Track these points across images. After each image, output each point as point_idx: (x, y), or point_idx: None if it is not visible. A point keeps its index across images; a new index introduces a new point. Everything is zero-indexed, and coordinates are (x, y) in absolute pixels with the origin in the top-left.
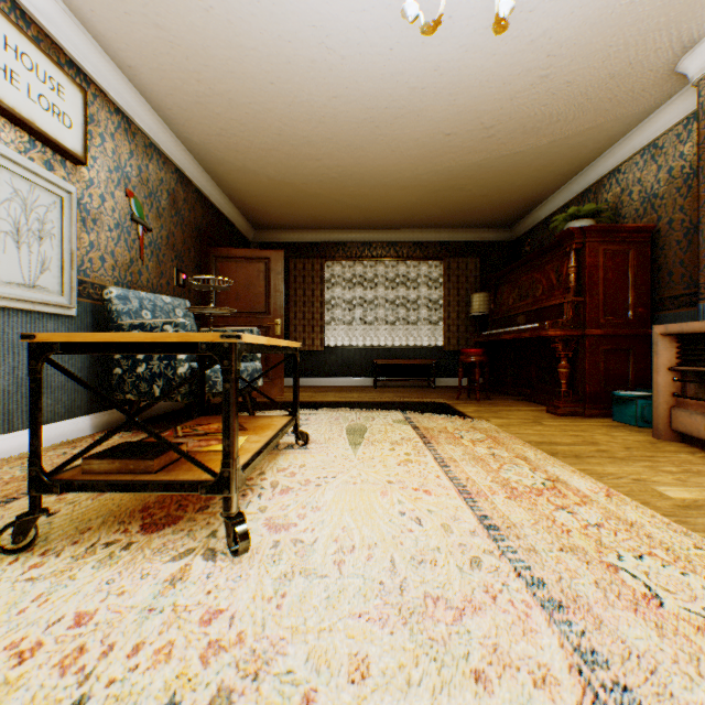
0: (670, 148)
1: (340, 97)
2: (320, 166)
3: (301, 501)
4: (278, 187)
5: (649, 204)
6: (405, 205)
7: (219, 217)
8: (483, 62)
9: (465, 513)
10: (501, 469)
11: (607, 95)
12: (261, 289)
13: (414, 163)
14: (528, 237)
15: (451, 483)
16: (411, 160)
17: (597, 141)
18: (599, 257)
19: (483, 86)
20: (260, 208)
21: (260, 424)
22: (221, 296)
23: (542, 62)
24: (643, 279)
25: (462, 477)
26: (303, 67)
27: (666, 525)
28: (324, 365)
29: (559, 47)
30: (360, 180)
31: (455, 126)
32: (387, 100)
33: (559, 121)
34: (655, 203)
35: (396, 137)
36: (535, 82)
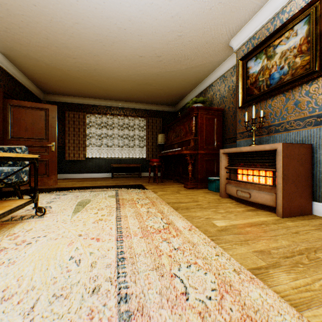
0: (229, 77)
1: (80, 24)
2: (76, 62)
3: (7, 258)
4: (53, 70)
5: (222, 100)
6: (126, 89)
7: (15, 82)
8: (152, 21)
9: (112, 251)
10: (148, 219)
11: (206, 50)
12: (42, 125)
13: (127, 68)
14: (181, 110)
15: (117, 231)
16: (125, 66)
17: (204, 71)
18: (204, 120)
19: (153, 34)
20: (45, 81)
21: (0, 206)
22: (15, 128)
23: (178, 28)
24: (220, 130)
25: (125, 227)
26: (53, 0)
27: (209, 243)
28: (86, 167)
29: (184, 23)
30: (100, 73)
31: (143, 52)
32: (107, 31)
33: (188, 59)
34: (224, 99)
35: (115, 53)
36: (176, 38)
